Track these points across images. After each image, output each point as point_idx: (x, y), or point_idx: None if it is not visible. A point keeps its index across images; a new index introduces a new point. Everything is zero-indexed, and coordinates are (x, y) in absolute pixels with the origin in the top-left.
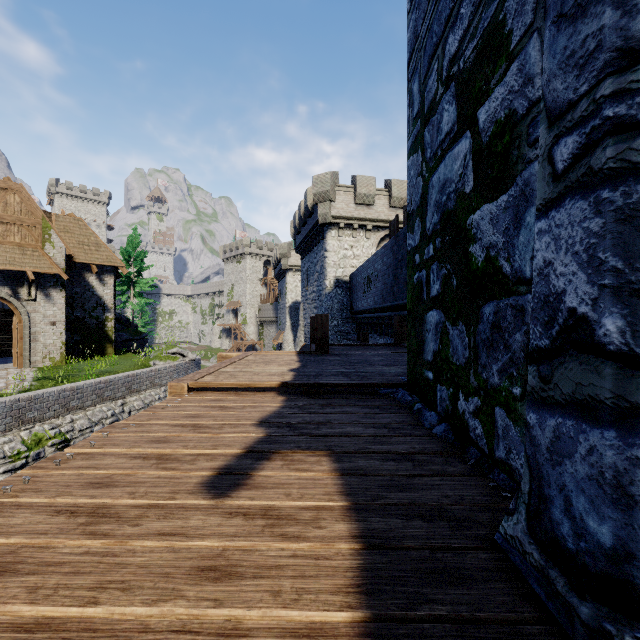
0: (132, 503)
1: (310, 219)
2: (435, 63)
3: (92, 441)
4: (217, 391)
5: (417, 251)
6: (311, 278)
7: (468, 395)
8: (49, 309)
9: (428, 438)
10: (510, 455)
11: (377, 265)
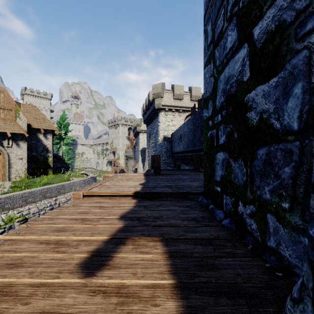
0: (29, 282)
1: (151, 106)
2: (222, 10)
3: (18, 231)
4: (99, 196)
5: (210, 119)
6: (151, 136)
7: (246, 203)
8: (18, 151)
9: (220, 228)
10: (280, 246)
11: (185, 129)
